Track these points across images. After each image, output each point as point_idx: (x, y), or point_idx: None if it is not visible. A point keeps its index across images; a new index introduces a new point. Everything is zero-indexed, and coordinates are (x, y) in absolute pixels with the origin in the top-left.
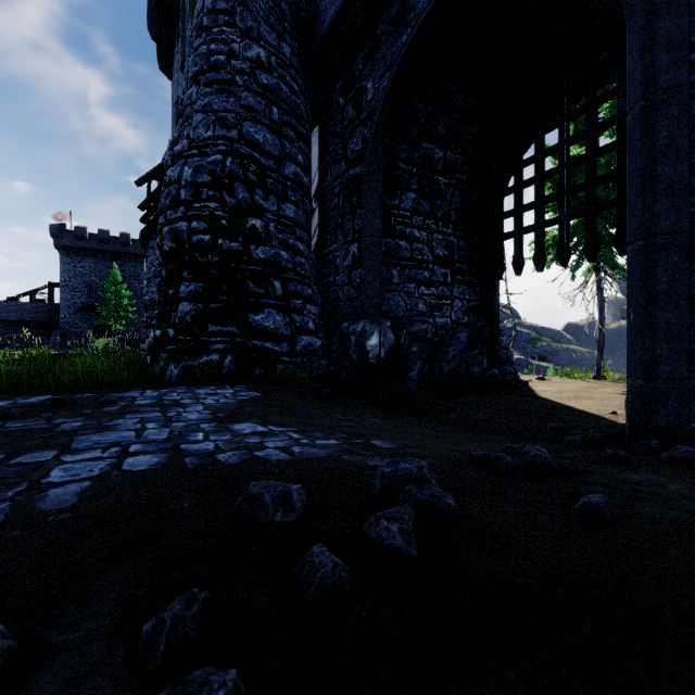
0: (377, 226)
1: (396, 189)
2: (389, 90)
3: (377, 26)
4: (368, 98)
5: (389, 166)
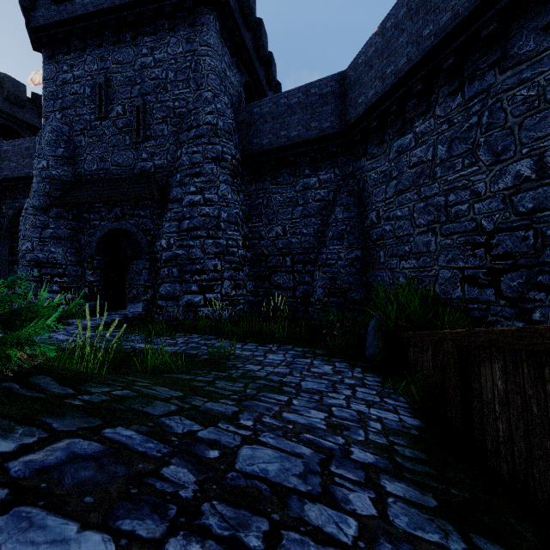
0: (7, 254)
1: (16, 240)
2: (11, 218)
3: (7, 192)
4: (4, 211)
5: (13, 234)
